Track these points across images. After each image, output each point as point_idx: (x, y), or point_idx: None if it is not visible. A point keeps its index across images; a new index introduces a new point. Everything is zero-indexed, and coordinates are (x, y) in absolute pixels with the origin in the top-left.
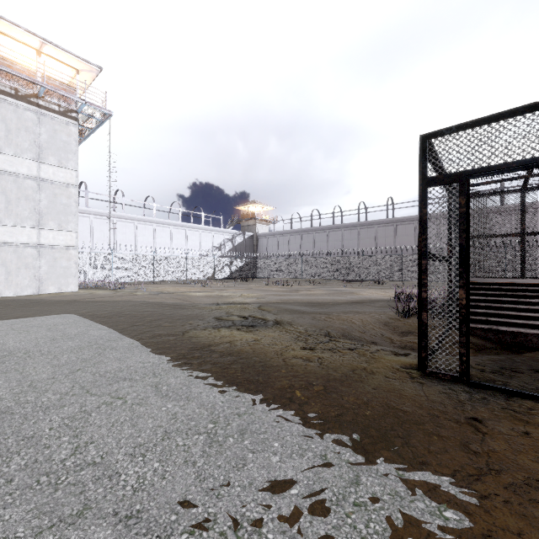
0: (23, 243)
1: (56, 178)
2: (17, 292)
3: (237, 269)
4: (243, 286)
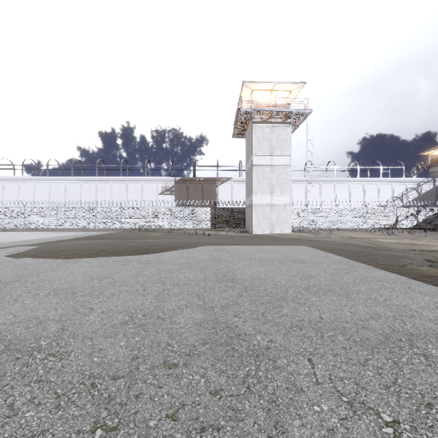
0: (264, 204)
1: (280, 163)
2: (262, 232)
3: (426, 219)
4: None
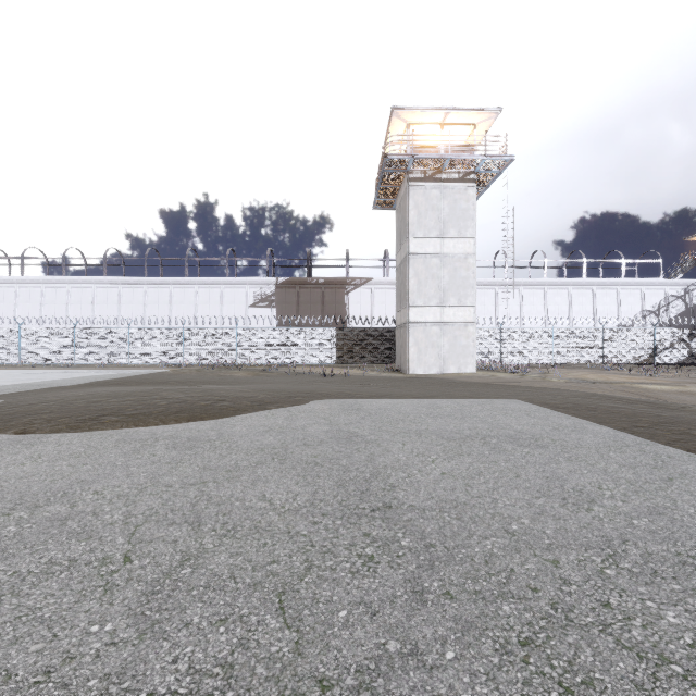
0: (429, 322)
1: (456, 251)
2: (425, 370)
3: None
4: None
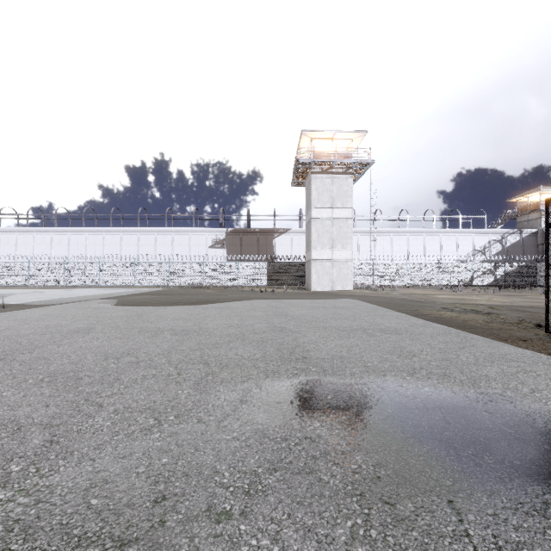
0: (324, 259)
1: (341, 216)
2: (322, 289)
3: (505, 275)
4: (505, 294)
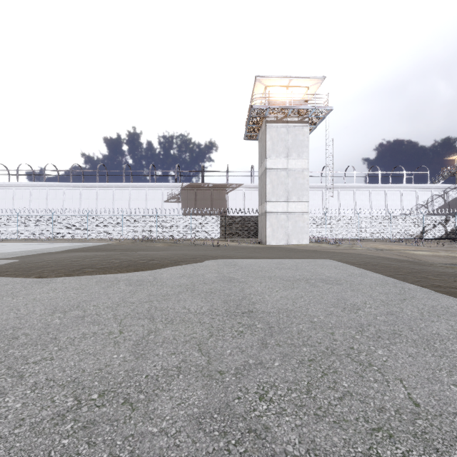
0: (279, 212)
1: (296, 167)
2: (277, 243)
3: (455, 228)
4: None
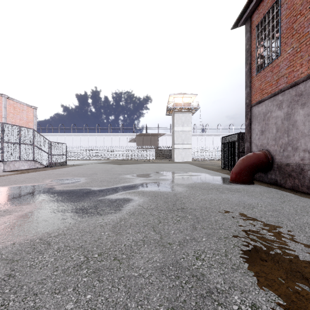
0: (179, 148)
1: (186, 130)
2: (178, 160)
3: None
4: None
